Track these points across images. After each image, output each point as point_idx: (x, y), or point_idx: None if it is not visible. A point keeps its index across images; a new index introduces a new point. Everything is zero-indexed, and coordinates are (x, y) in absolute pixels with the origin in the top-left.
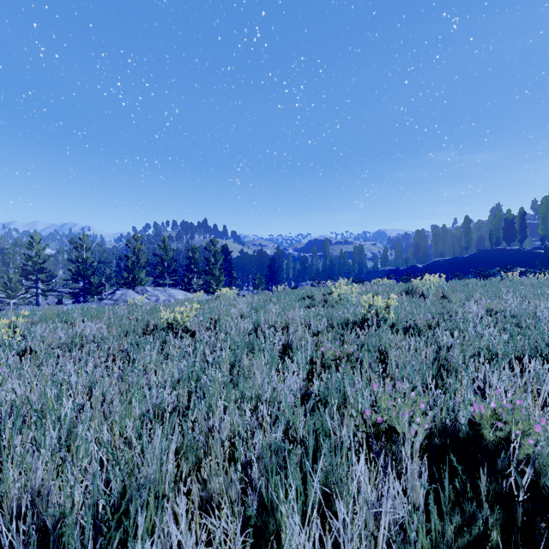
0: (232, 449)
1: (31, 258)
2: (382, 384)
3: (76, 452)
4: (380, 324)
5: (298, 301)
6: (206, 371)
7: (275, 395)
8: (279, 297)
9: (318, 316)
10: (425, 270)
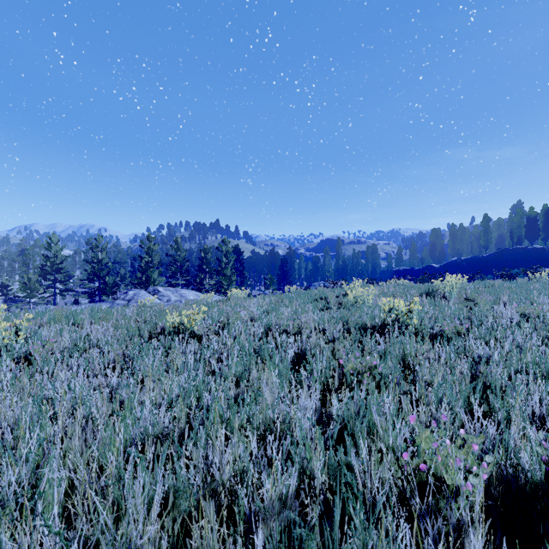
0: (234, 489)
1: (49, 259)
2: (415, 409)
3: (41, 500)
4: (401, 330)
5: (311, 303)
6: (208, 387)
7: (287, 419)
8: (291, 298)
9: (333, 319)
10: (441, 270)
